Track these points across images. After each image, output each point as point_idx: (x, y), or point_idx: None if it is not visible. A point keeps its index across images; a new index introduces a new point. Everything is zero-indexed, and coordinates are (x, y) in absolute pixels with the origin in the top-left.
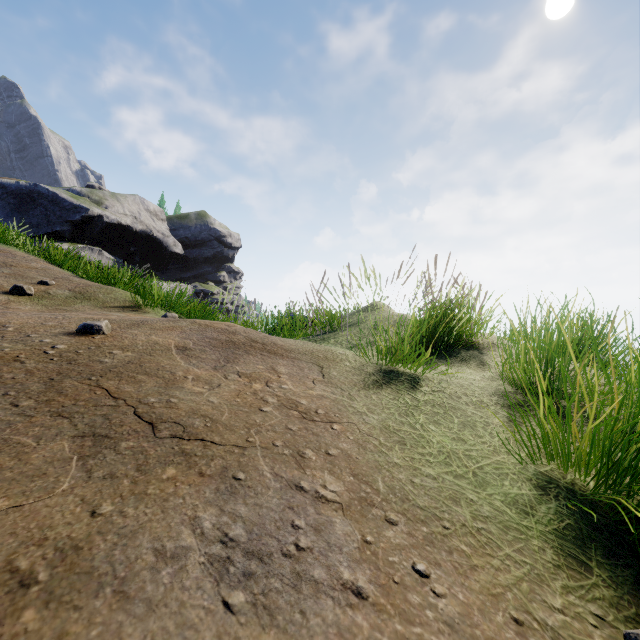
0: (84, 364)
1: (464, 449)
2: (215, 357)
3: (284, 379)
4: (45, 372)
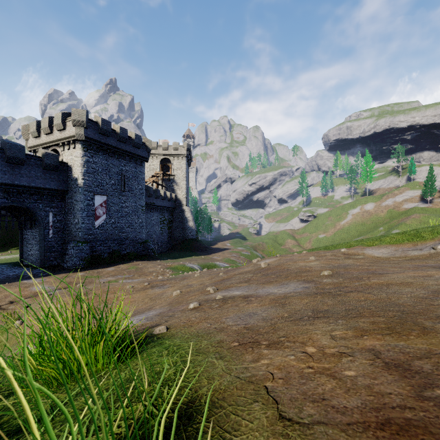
0: (434, 318)
1: (158, 360)
2: (418, 364)
3: (302, 365)
4: (421, 311)
